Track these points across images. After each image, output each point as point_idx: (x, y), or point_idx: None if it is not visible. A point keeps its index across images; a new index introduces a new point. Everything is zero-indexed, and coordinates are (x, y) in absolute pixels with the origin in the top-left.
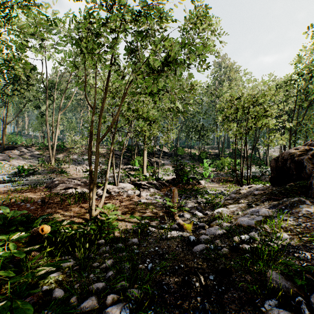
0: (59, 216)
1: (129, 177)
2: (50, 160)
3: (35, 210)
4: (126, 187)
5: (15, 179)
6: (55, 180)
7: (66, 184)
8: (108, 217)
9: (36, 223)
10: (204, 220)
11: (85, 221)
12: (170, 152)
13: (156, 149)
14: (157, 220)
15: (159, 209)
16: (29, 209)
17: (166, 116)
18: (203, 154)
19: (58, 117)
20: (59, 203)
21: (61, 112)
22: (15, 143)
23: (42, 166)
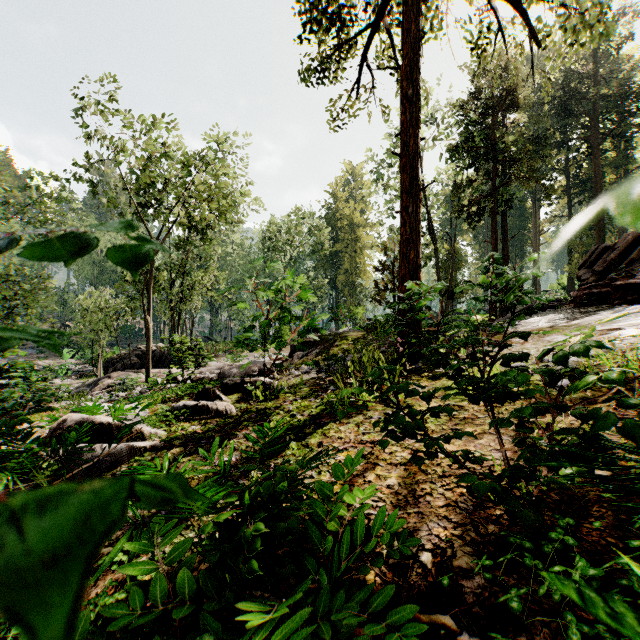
0: None
1: None
2: None
3: None
4: None
5: None
6: None
7: None
8: None
9: None
10: None
11: None
12: None
13: None
14: None
15: None
16: None
17: None
18: (64, 339)
19: None
20: None
21: None
22: None
23: None
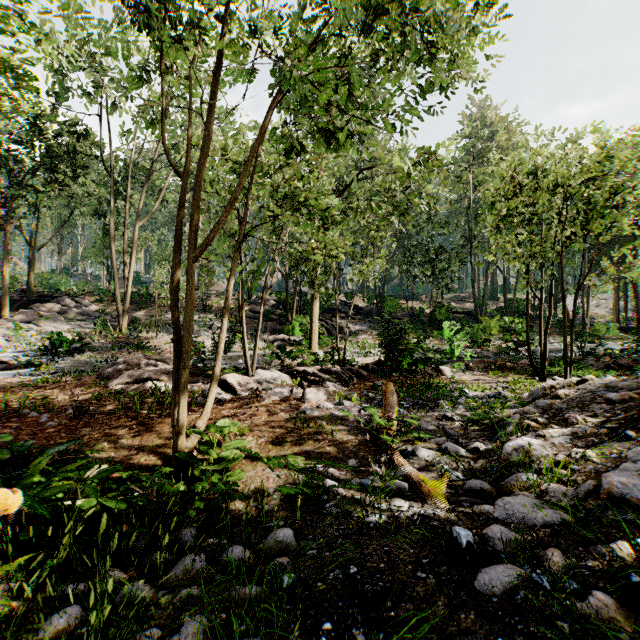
0: (104, 446)
1: (280, 358)
2: (119, 322)
3: (54, 431)
4: (273, 379)
5: (44, 360)
6: (118, 362)
7: (140, 372)
8: (220, 453)
9: (34, 468)
10: (474, 466)
11: (164, 462)
12: (367, 307)
13: (338, 301)
14: (348, 467)
15: (350, 433)
16: (42, 428)
17: (359, 228)
18: (440, 311)
19: (134, 234)
20: (115, 414)
21: (141, 223)
22: (56, 289)
23: (102, 334)
